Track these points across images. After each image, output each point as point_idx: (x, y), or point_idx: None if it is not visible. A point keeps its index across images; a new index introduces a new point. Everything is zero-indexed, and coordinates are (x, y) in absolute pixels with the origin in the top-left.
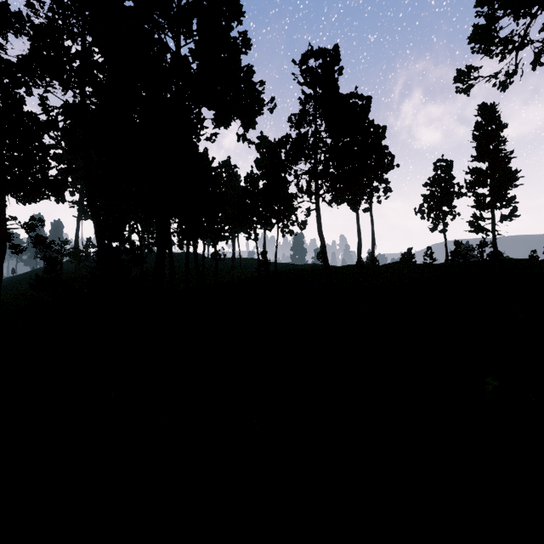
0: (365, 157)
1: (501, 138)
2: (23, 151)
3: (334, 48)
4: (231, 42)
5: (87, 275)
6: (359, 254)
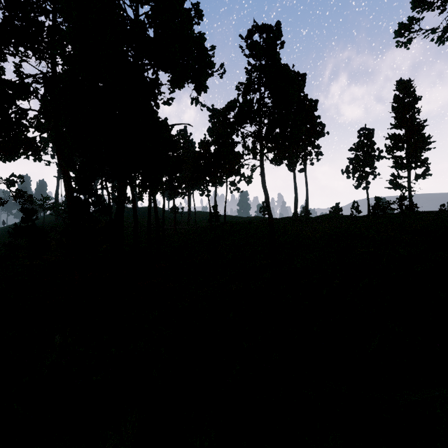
0: (300, 125)
1: (416, 108)
2: (3, 115)
3: (276, 24)
4: (184, 9)
5: (63, 225)
6: (296, 207)
